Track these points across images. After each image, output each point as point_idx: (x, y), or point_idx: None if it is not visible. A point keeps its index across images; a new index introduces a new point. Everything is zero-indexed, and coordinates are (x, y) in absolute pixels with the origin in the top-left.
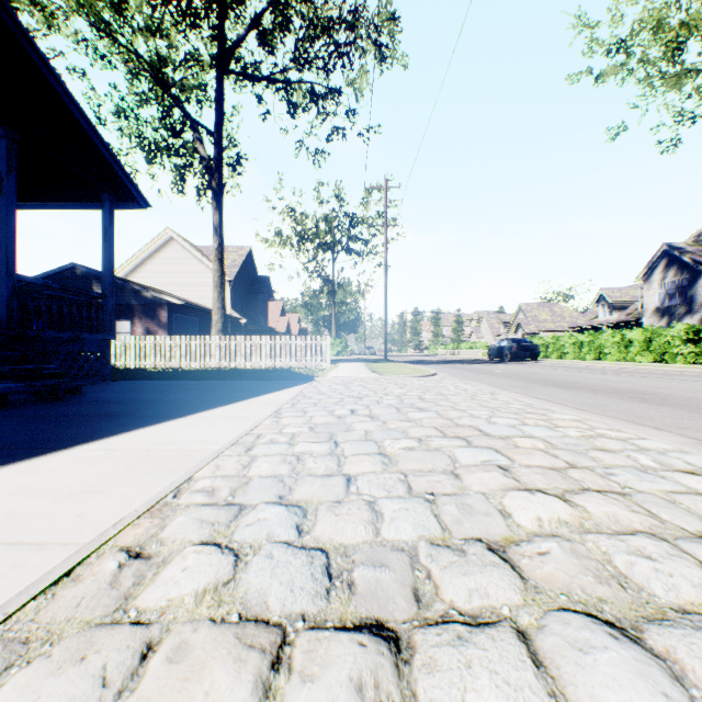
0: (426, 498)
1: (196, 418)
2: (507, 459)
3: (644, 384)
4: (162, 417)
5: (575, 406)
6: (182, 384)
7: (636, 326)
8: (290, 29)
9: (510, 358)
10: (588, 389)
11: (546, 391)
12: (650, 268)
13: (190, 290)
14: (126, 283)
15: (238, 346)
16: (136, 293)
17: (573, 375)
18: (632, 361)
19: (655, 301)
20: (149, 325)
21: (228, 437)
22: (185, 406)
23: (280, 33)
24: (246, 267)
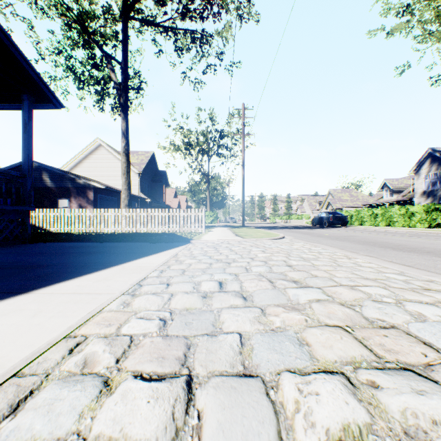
0: None
1: (37, 295)
2: None
3: None
4: (0, 293)
5: None
6: (82, 246)
7: (409, 203)
8: None
9: (328, 224)
10: (425, 252)
11: (391, 254)
12: (419, 165)
13: (112, 179)
14: (65, 173)
15: (138, 216)
16: (72, 180)
17: (387, 238)
18: (413, 227)
19: (422, 186)
20: (81, 202)
21: (29, 347)
22: (51, 274)
23: None
24: (150, 164)
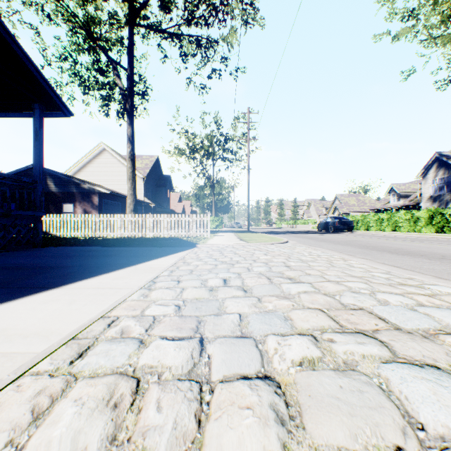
0: None
1: (67, 290)
2: None
3: None
4: (35, 288)
5: (431, 274)
6: (92, 250)
7: (416, 208)
8: None
9: (333, 229)
10: (419, 255)
11: (386, 256)
12: (426, 169)
13: (116, 184)
14: (70, 178)
15: (144, 221)
16: (77, 185)
17: (389, 242)
18: (419, 232)
19: (429, 191)
20: (86, 207)
21: (75, 323)
22: (72, 273)
23: None
24: (155, 169)
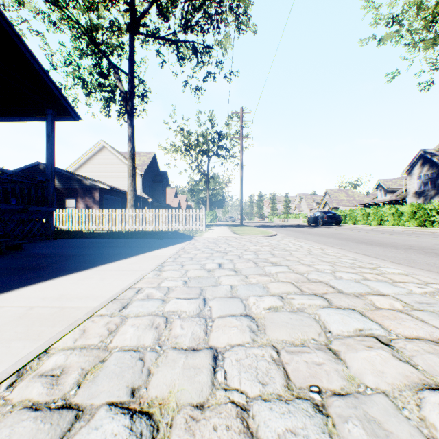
0: (314, 403)
1: (95, 271)
2: (379, 326)
3: (425, 242)
4: (68, 270)
5: (391, 260)
6: (100, 242)
7: (402, 203)
8: (178, 3)
9: (322, 223)
10: (389, 246)
11: (360, 247)
12: (412, 166)
13: (115, 180)
14: (72, 175)
15: (144, 215)
16: (79, 181)
17: (370, 235)
18: (402, 225)
19: (414, 187)
20: (88, 202)
21: (112, 291)
22: (92, 260)
23: (171, 5)
24: (152, 165)
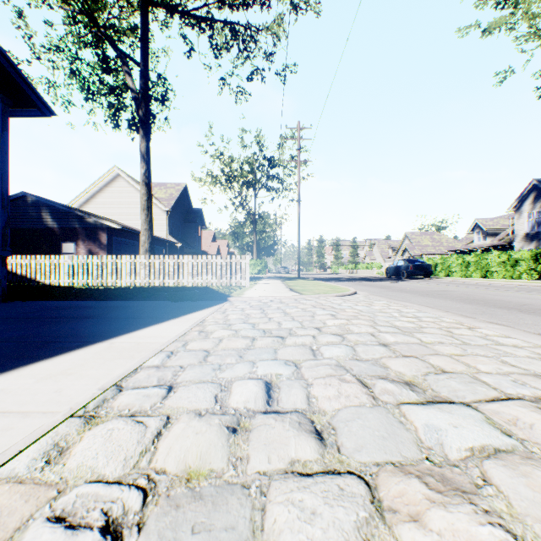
0: None
1: None
2: None
3: None
4: None
5: None
6: (72, 306)
7: (507, 249)
8: None
9: (407, 276)
10: None
11: (527, 319)
12: (521, 200)
13: (134, 218)
14: (70, 210)
15: (162, 264)
16: (80, 219)
17: (496, 294)
18: (518, 278)
19: (525, 228)
20: (91, 247)
21: None
22: None
23: None
24: (182, 200)
